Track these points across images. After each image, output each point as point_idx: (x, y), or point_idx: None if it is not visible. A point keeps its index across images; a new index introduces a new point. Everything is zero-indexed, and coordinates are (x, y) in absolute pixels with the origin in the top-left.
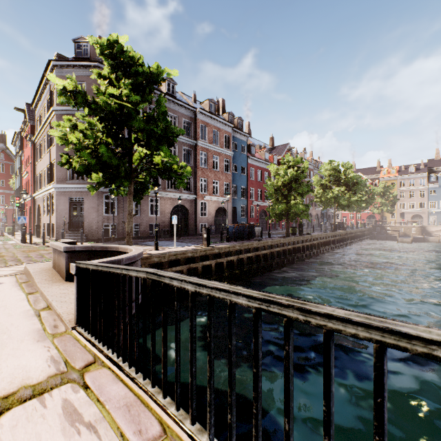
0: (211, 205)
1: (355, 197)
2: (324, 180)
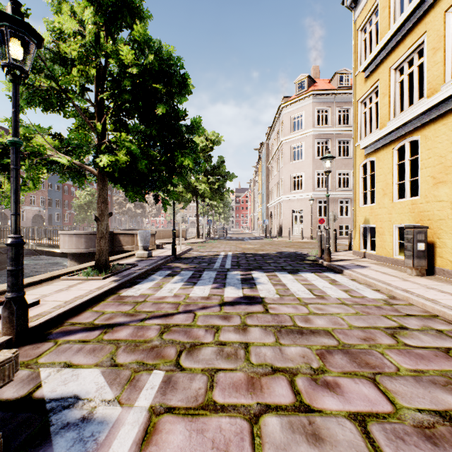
0: (29, 213)
1: (138, 211)
2: (120, 199)
